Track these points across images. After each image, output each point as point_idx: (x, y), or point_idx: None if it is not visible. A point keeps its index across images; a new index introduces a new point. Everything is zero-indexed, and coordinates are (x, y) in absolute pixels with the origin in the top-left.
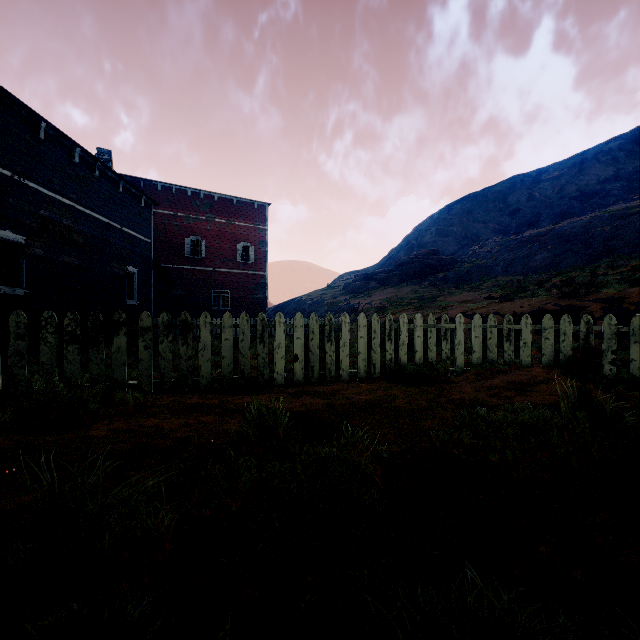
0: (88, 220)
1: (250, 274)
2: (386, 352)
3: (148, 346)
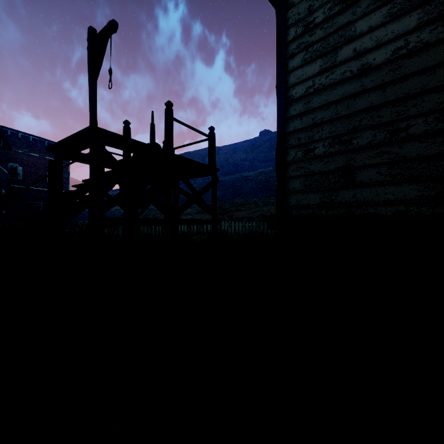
0: None
1: None
2: None
3: None
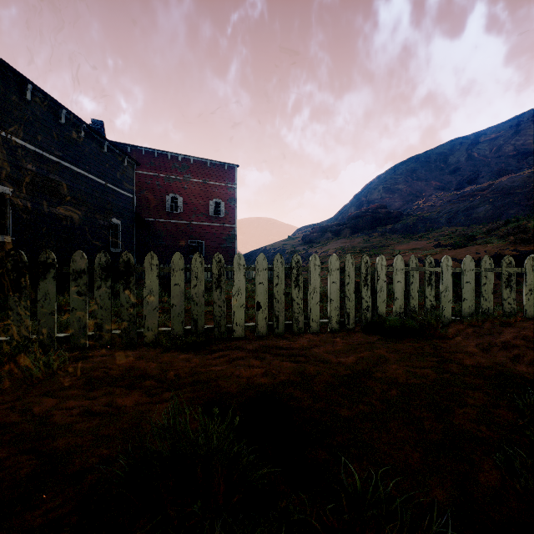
0: (74, 176)
1: (221, 226)
2: (362, 299)
3: (82, 292)
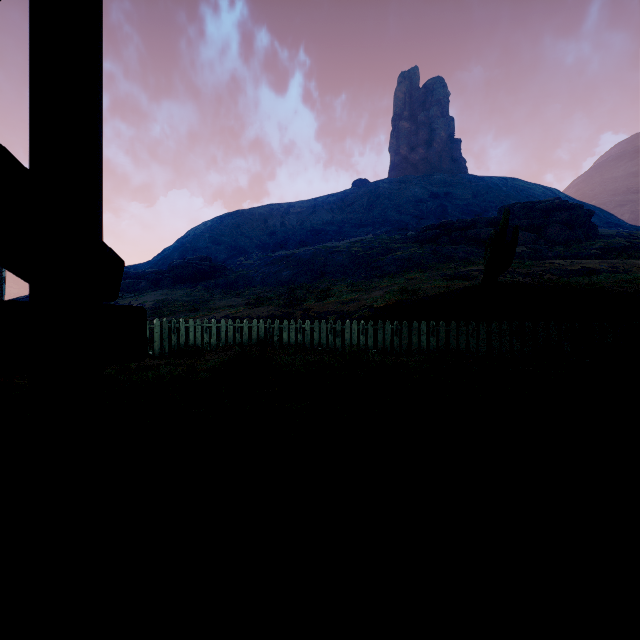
0: None
1: None
2: (172, 341)
3: None
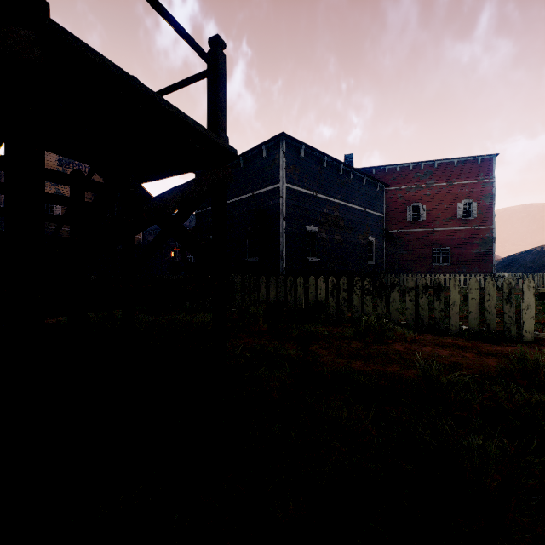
0: (346, 209)
1: (472, 229)
2: None
3: (411, 300)
